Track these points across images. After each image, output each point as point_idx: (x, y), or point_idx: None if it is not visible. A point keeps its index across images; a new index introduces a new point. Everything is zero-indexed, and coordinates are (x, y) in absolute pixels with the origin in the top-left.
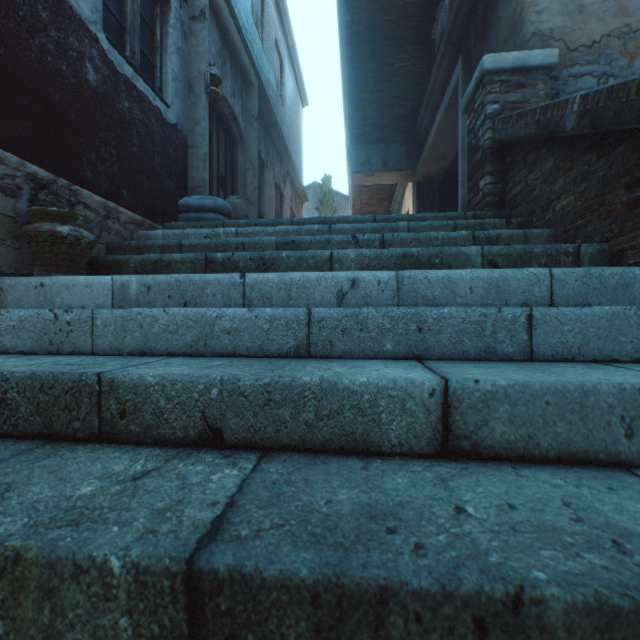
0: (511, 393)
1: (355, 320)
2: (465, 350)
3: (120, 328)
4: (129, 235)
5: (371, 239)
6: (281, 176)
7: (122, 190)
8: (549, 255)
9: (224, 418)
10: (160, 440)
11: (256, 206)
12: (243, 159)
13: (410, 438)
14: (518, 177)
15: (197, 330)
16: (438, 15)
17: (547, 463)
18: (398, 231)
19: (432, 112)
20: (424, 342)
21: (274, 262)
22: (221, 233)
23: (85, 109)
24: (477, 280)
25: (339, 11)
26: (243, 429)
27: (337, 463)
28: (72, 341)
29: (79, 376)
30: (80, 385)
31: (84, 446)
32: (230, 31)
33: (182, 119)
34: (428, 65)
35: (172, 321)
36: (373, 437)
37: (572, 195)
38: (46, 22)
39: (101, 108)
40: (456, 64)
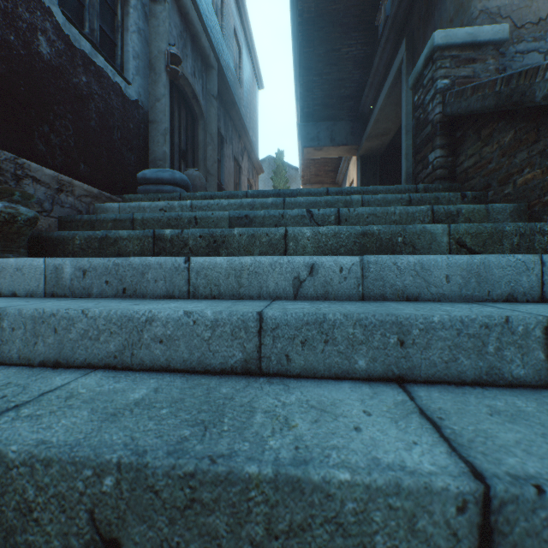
0: None
1: (318, 329)
2: (461, 371)
3: (30, 332)
4: (85, 208)
5: (326, 213)
6: (239, 150)
7: (79, 163)
8: (522, 234)
9: (123, 524)
10: None
11: (215, 177)
12: (203, 134)
13: None
14: (471, 150)
15: (122, 337)
16: (382, 3)
17: None
18: (352, 204)
19: (375, 92)
20: (407, 359)
21: (225, 240)
22: (176, 206)
23: (37, 81)
24: (455, 267)
25: (291, 1)
26: (152, 543)
27: None
28: None
29: None
30: None
31: None
32: (190, 15)
33: (143, 96)
34: (371, 50)
35: (92, 325)
36: None
37: (539, 169)
38: None
39: (55, 81)
40: (399, 47)
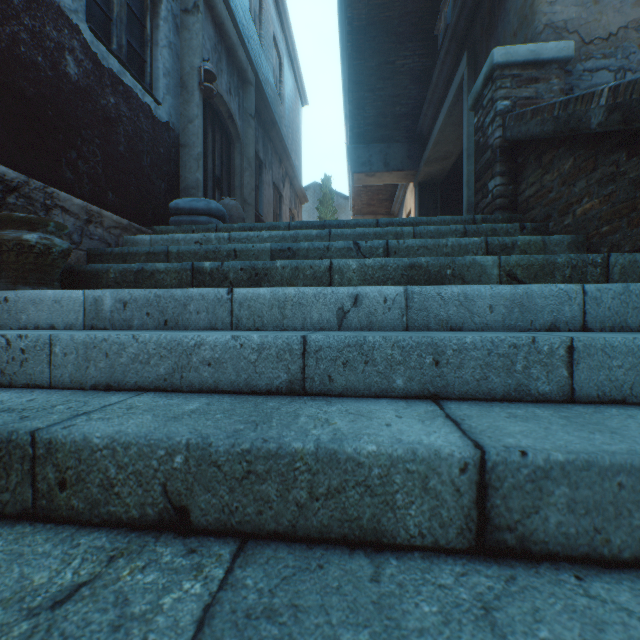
0: (571, 471)
1: (359, 350)
2: (491, 388)
3: (82, 357)
4: (114, 240)
5: (374, 246)
6: (280, 176)
7: (107, 192)
8: (574, 266)
9: (191, 494)
10: (109, 520)
11: (253, 207)
12: (240, 159)
13: (434, 527)
14: (532, 178)
15: (172, 360)
16: (441, 10)
17: (621, 567)
18: (403, 236)
19: (435, 111)
20: (442, 378)
21: (267, 272)
22: (213, 238)
23: (64, 104)
24: (498, 297)
25: (339, 7)
26: (215, 509)
27: (338, 567)
28: (27, 372)
29: (8, 435)
30: (9, 446)
31: (10, 529)
32: (226, 26)
33: (174, 117)
34: (430, 62)
35: (143, 349)
36: (385, 524)
37: (596, 198)
38: (18, 8)
39: (83, 104)
40: (460, 60)
